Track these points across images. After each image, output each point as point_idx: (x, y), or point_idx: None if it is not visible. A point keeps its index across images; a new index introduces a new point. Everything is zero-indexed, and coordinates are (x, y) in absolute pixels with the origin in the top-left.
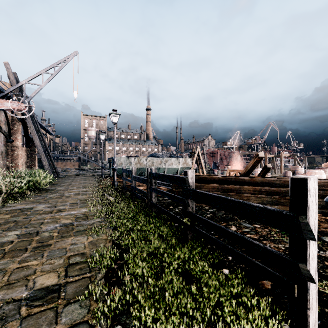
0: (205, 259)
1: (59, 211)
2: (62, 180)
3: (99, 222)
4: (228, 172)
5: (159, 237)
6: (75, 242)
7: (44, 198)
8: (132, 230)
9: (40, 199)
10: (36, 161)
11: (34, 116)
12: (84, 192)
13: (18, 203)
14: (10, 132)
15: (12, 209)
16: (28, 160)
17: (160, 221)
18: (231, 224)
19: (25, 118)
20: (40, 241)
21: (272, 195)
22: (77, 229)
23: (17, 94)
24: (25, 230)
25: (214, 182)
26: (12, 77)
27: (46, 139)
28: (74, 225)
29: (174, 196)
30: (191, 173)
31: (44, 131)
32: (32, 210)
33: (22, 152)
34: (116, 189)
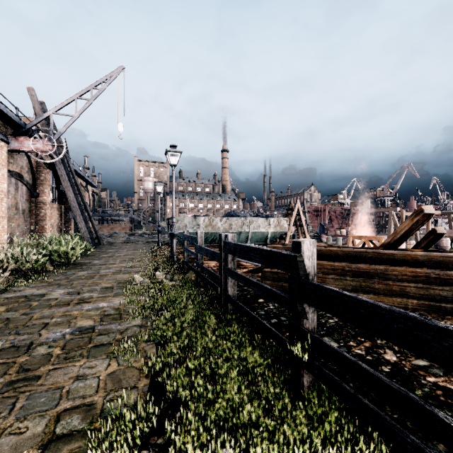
0: (350, 449)
1: (80, 303)
2: (104, 249)
3: (137, 326)
4: (352, 241)
5: (240, 371)
6: (83, 372)
7: (69, 277)
8: (190, 351)
9: (62, 279)
10: (71, 222)
11: (68, 160)
12: (128, 269)
13: (28, 286)
14: (35, 184)
15: (14, 297)
16: (61, 222)
17: (242, 333)
18: (383, 346)
19: (55, 163)
20: (25, 366)
21: (452, 285)
22: (97, 342)
23: (42, 129)
24: (13, 339)
25: (336, 258)
26: (38, 107)
27: (86, 193)
28: (95, 331)
29: (271, 291)
30: (309, 248)
31: (84, 182)
32: (42, 298)
33: (52, 211)
34: (175, 264)
